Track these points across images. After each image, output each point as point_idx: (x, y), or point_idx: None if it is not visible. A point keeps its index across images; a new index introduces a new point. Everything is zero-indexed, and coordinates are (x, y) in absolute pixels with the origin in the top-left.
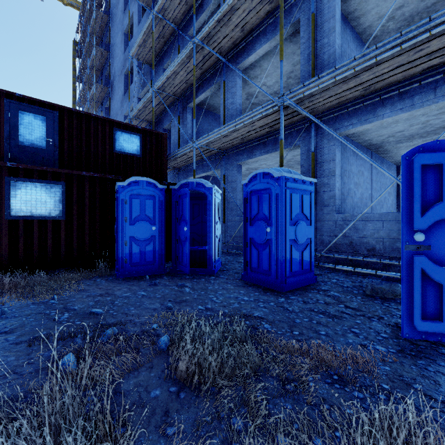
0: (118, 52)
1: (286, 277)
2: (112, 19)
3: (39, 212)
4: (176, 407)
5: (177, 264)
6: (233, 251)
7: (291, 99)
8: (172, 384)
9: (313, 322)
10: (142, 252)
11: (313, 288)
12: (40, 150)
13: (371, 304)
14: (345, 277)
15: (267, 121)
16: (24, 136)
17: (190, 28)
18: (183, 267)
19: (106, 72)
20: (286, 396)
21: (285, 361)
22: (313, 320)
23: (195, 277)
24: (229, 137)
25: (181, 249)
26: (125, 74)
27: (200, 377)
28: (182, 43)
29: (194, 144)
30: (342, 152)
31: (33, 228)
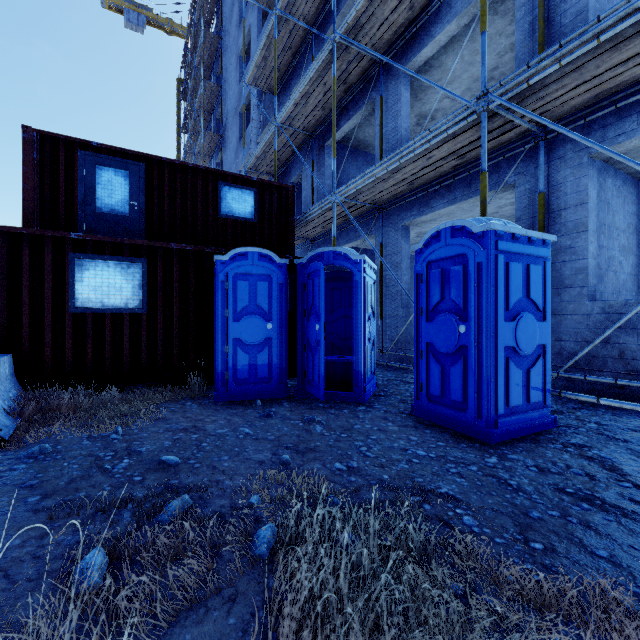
0: (232, 84)
1: (498, 417)
2: (225, 40)
3: (112, 302)
4: None
5: (305, 383)
6: (395, 364)
7: (503, 97)
8: None
9: (570, 522)
10: (252, 362)
11: (553, 440)
12: (122, 218)
13: None
14: (612, 418)
15: (454, 146)
16: (102, 200)
17: (328, 27)
18: (313, 388)
19: (216, 115)
20: None
21: (527, 632)
22: (569, 515)
23: (332, 405)
24: (388, 181)
25: (311, 360)
26: (240, 113)
27: None
28: (317, 52)
29: (333, 197)
30: (597, 191)
31: (104, 325)
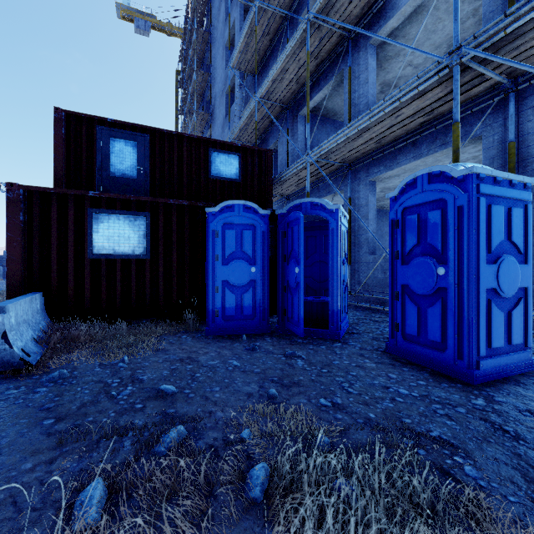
0: (219, 71)
1: (479, 358)
2: (213, 35)
3: (122, 249)
4: None
5: (285, 321)
6: (366, 305)
7: (477, 48)
8: None
9: None
10: (238, 301)
11: None
12: (131, 181)
13: None
14: None
15: (423, 103)
16: (115, 166)
17: (301, 13)
18: (293, 326)
19: (207, 97)
20: None
21: None
22: None
23: (310, 341)
24: (358, 140)
25: (291, 300)
26: (226, 94)
27: None
28: (291, 35)
29: (307, 157)
30: None
31: (115, 269)
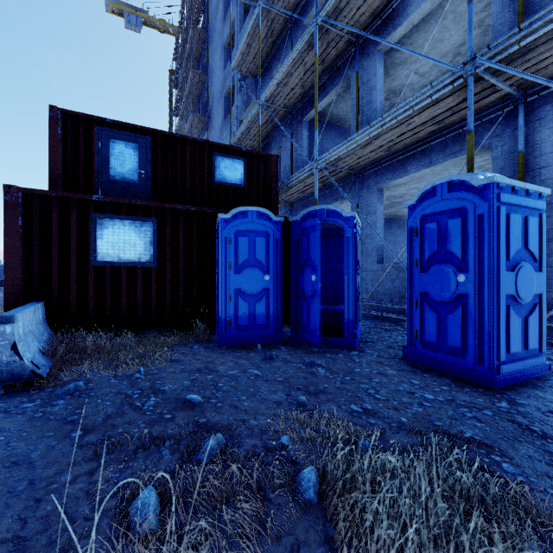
0: (217, 72)
1: (499, 363)
2: (211, 35)
3: (127, 257)
4: None
5: (299, 330)
6: (378, 313)
7: (492, 60)
8: None
9: None
10: (252, 310)
11: None
12: (132, 185)
13: None
14: None
15: (434, 112)
16: (115, 169)
17: (306, 15)
18: (309, 334)
19: (203, 99)
20: None
21: None
22: None
23: (326, 350)
24: (367, 147)
25: (306, 309)
26: (225, 96)
27: None
28: (296, 38)
29: (316, 163)
30: None
31: (120, 277)
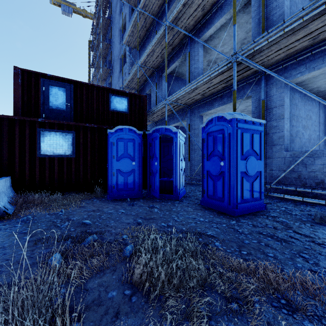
0: (116, 43)
1: (238, 204)
2: (113, 21)
3: (58, 152)
4: (126, 309)
5: (151, 191)
6: (195, 182)
7: (243, 55)
8: (127, 288)
9: (261, 244)
10: (125, 180)
11: (263, 214)
12: (62, 111)
13: (321, 231)
14: (293, 206)
15: (223, 77)
16: (52, 102)
17: (164, 17)
18: (154, 193)
19: (108, 59)
20: (230, 315)
21: (231, 278)
22: (261, 242)
23: (163, 200)
24: (192, 94)
25: (153, 179)
26: (121, 58)
27: (150, 285)
28: (158, 29)
29: (166, 101)
30: (290, 99)
31: (54, 163)
